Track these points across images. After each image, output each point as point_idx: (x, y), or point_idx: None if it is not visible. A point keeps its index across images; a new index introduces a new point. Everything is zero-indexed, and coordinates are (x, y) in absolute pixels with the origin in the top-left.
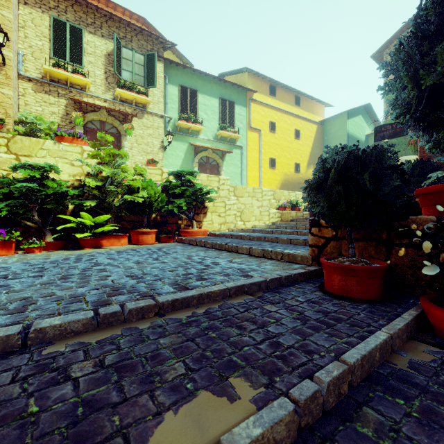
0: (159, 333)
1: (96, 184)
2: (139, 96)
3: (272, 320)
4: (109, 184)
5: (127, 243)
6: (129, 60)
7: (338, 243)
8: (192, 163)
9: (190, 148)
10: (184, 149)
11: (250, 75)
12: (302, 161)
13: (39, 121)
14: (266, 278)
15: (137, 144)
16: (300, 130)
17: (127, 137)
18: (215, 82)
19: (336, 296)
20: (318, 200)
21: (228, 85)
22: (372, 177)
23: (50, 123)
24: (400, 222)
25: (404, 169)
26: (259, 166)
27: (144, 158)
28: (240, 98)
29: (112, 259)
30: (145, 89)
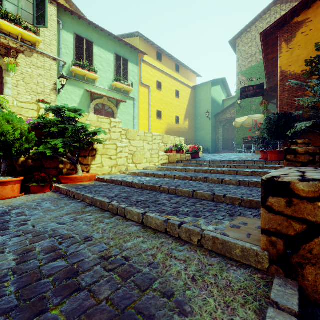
0: None
1: None
2: (25, 31)
3: None
4: None
5: None
6: None
7: None
8: (88, 108)
9: (86, 94)
10: (80, 94)
11: (141, 40)
12: (180, 115)
13: None
14: None
15: (24, 83)
16: (179, 91)
17: (10, 73)
18: (110, 38)
19: None
20: None
21: (122, 44)
22: None
23: None
24: None
25: (271, 120)
26: (148, 116)
27: (33, 98)
28: (133, 57)
29: None
30: (34, 28)
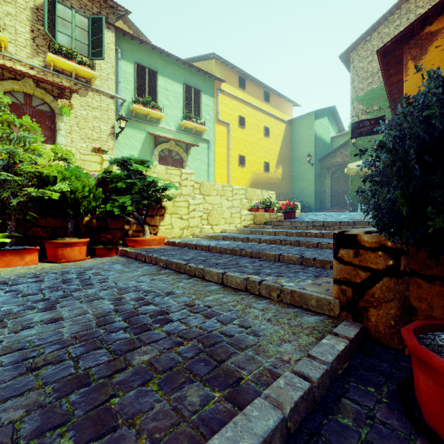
0: None
1: None
2: (80, 66)
3: None
4: (4, 170)
5: (36, 260)
6: (67, 20)
7: (402, 283)
8: (151, 155)
9: (148, 138)
10: (142, 139)
11: (217, 63)
12: (271, 160)
13: None
14: (280, 403)
15: (79, 128)
16: (269, 127)
17: (64, 118)
18: (178, 65)
19: None
20: None
21: (193, 71)
22: None
23: None
24: None
25: None
26: (227, 163)
27: (88, 146)
28: (207, 87)
29: None
30: (89, 61)
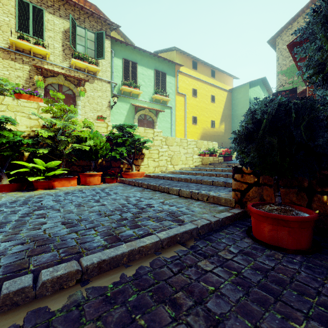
0: (72, 320)
1: (48, 134)
2: (90, 65)
3: (210, 287)
4: (60, 134)
5: (76, 184)
6: (82, 36)
7: (260, 189)
8: (133, 119)
9: (131, 108)
10: (127, 108)
11: (177, 53)
12: (216, 119)
13: (6, 82)
14: (197, 224)
15: (89, 103)
16: (214, 95)
17: (80, 98)
18: (151, 57)
19: (267, 245)
20: (249, 150)
21: (161, 60)
22: (305, 128)
23: (16, 85)
24: (322, 171)
25: None
26: (184, 122)
27: (95, 115)
28: (170, 70)
29: (57, 201)
30: (95, 60)
